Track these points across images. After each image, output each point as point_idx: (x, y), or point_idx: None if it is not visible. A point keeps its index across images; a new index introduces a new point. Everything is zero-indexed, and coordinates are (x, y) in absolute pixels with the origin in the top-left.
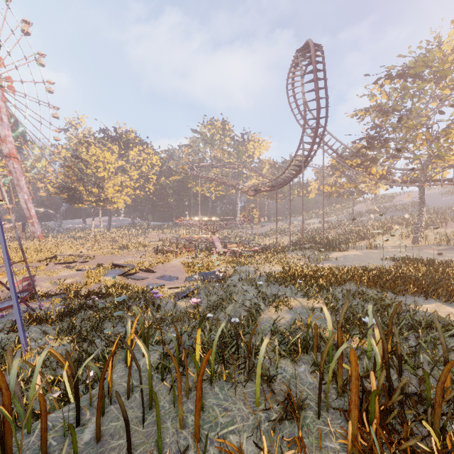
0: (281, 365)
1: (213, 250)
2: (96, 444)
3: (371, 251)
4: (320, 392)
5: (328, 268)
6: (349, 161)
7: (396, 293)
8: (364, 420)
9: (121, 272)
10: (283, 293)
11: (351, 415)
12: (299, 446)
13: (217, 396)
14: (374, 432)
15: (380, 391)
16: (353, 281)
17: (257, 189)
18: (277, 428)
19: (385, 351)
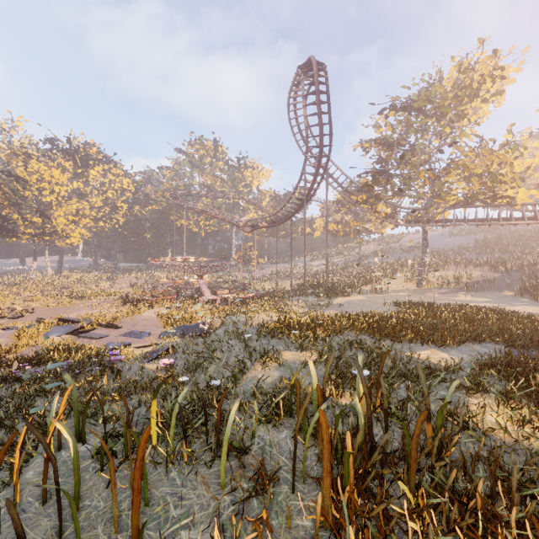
0: (259, 434)
1: (200, 297)
2: None
3: (376, 296)
4: (295, 462)
5: (328, 316)
6: (354, 196)
7: (394, 340)
8: (339, 488)
9: (71, 329)
10: (275, 346)
11: (324, 485)
12: (259, 532)
13: (173, 483)
14: (346, 501)
15: (356, 453)
16: (353, 329)
17: (254, 225)
18: (243, 512)
19: (368, 406)
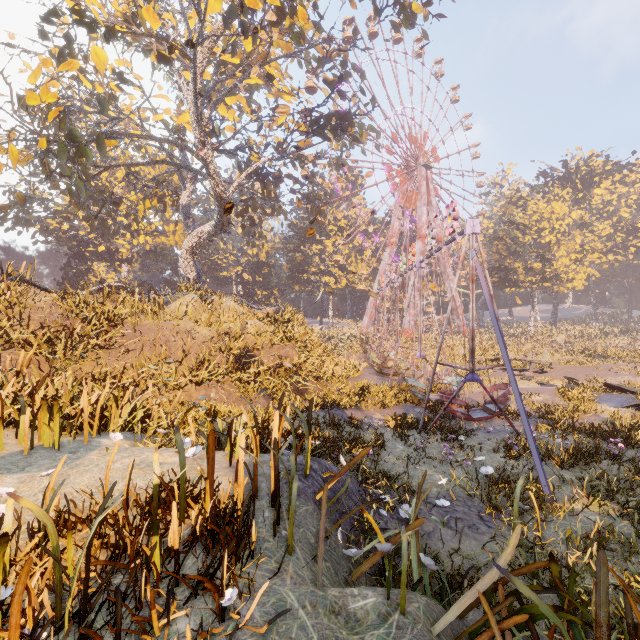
0: None
1: None
2: None
3: None
4: None
5: None
6: None
7: None
8: None
9: (629, 401)
10: None
11: None
12: None
13: None
14: None
15: None
16: None
17: None
18: None
19: None
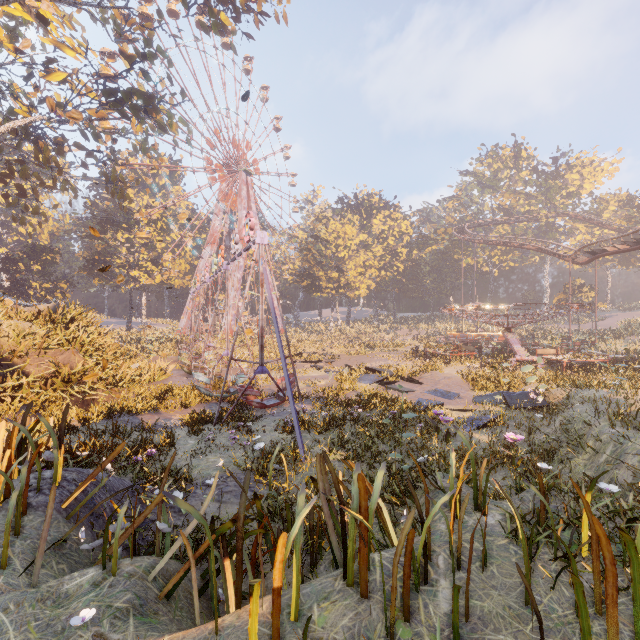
0: None
1: (509, 356)
2: (462, 623)
3: None
4: None
5: None
6: None
7: None
8: None
9: (377, 378)
10: None
11: None
12: None
13: None
14: None
15: None
16: None
17: (596, 251)
18: None
19: None
